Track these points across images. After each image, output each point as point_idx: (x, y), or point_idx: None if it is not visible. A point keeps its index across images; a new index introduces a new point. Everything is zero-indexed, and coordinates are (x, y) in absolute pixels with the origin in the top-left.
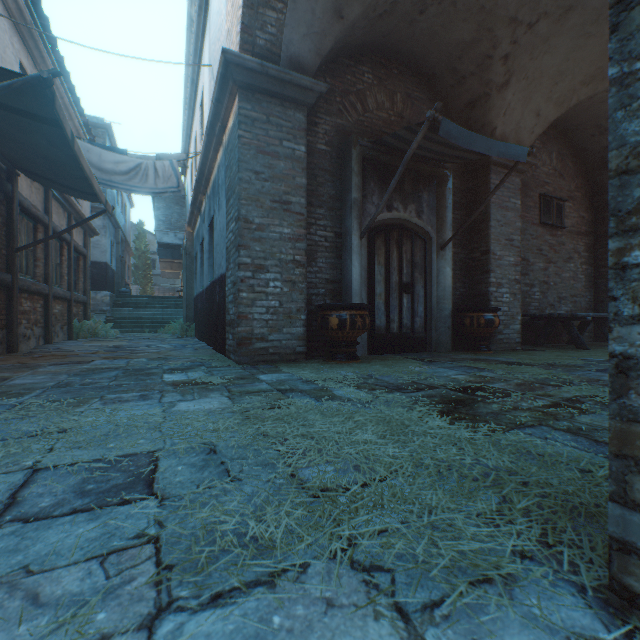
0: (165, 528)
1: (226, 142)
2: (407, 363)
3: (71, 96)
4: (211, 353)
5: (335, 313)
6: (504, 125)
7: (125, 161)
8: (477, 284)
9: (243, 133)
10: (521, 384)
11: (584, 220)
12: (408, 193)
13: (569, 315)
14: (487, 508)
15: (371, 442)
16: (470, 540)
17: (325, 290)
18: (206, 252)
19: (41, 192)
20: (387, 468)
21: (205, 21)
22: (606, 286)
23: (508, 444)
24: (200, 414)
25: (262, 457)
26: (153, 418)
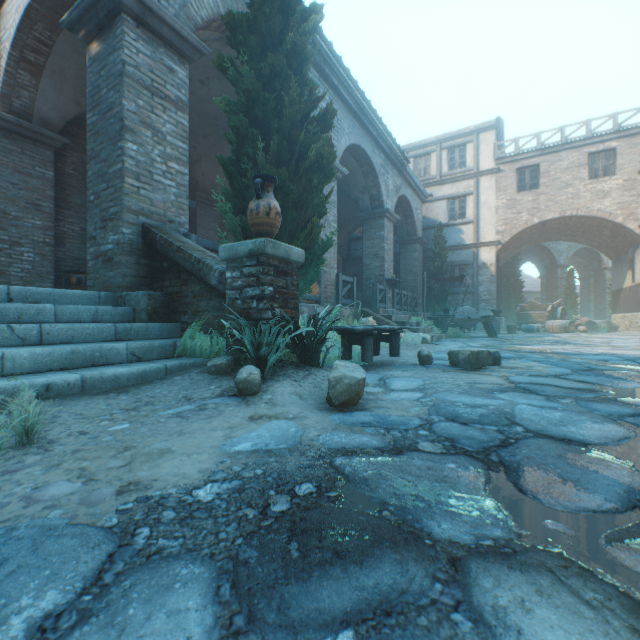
0: None
1: None
2: None
3: None
4: None
5: (76, 275)
6: (205, 181)
7: None
8: None
9: (3, 158)
10: None
11: None
12: None
13: None
14: None
15: None
16: None
17: (73, 264)
18: None
19: None
20: None
21: None
22: None
23: None
24: None
25: None
26: None
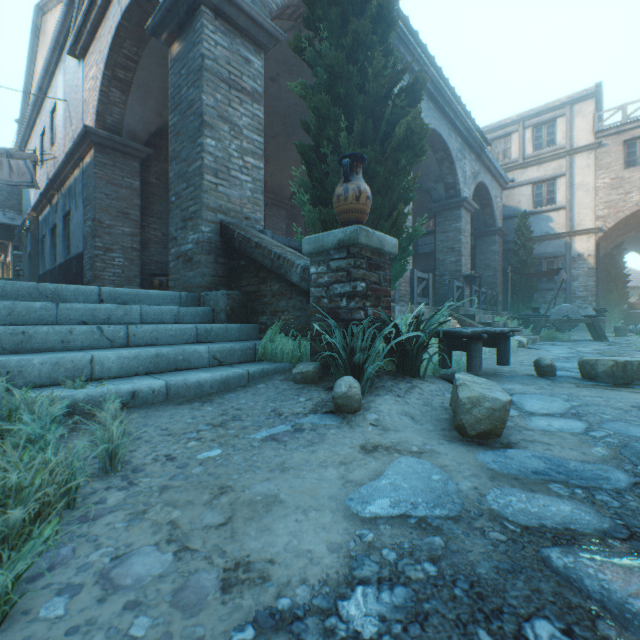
0: None
1: (84, 168)
2: None
3: None
4: None
5: (158, 278)
6: (272, 182)
7: None
8: None
9: (98, 171)
10: None
11: None
12: None
13: None
14: None
15: None
16: None
17: (156, 267)
18: (60, 236)
19: None
20: None
21: (59, 58)
22: None
23: None
24: None
25: None
26: None
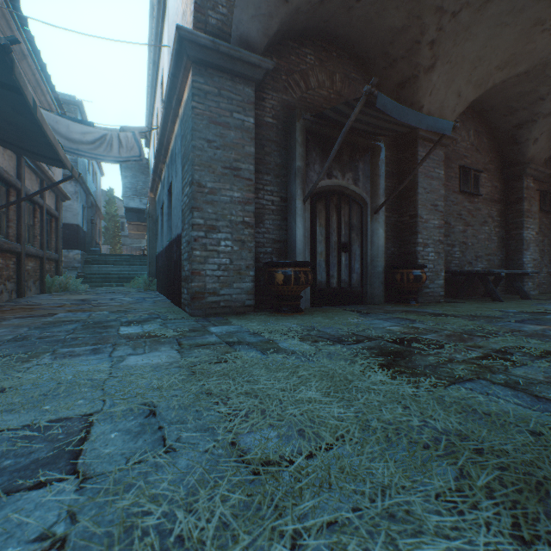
0: (75, 525)
1: (182, 114)
2: (346, 315)
3: (43, 73)
4: (169, 306)
5: (281, 270)
6: (430, 104)
7: (91, 132)
8: (406, 244)
9: (196, 104)
10: (451, 335)
11: (497, 189)
12: (346, 163)
13: (486, 271)
14: (445, 486)
15: (315, 401)
16: (434, 536)
17: (272, 249)
18: (165, 215)
19: (14, 159)
20: (333, 433)
21: (164, 7)
22: (515, 246)
23: (452, 401)
24: (147, 369)
25: (203, 420)
26: (98, 374)
